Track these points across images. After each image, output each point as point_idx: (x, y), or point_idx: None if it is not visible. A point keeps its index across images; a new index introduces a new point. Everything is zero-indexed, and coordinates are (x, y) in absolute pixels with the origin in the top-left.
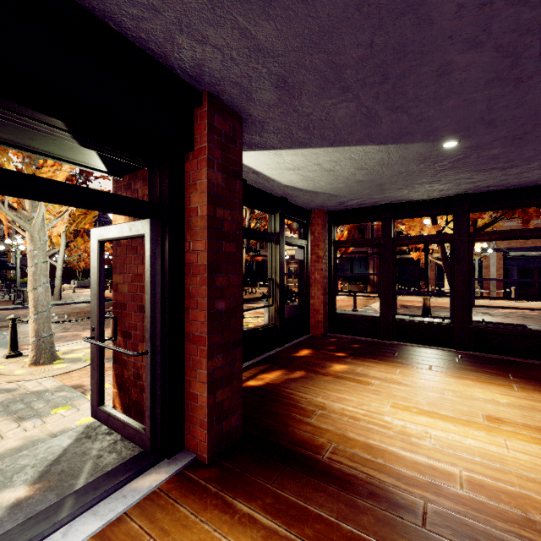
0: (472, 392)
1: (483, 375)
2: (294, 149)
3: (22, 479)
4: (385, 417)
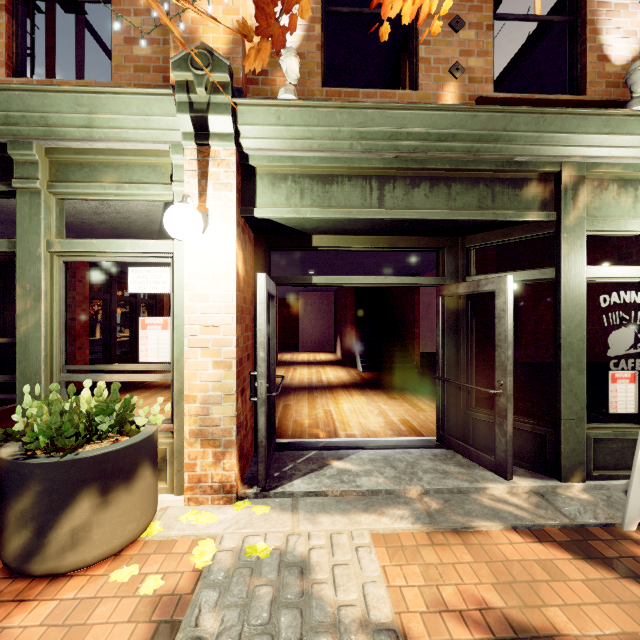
0: None
1: None
2: (162, 212)
3: (333, 469)
4: None
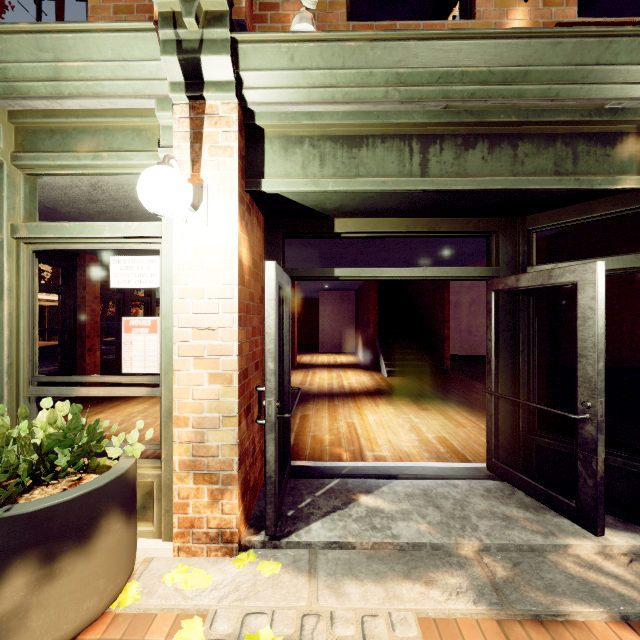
0: (133, 410)
1: (97, 407)
2: None
3: (361, 508)
4: None
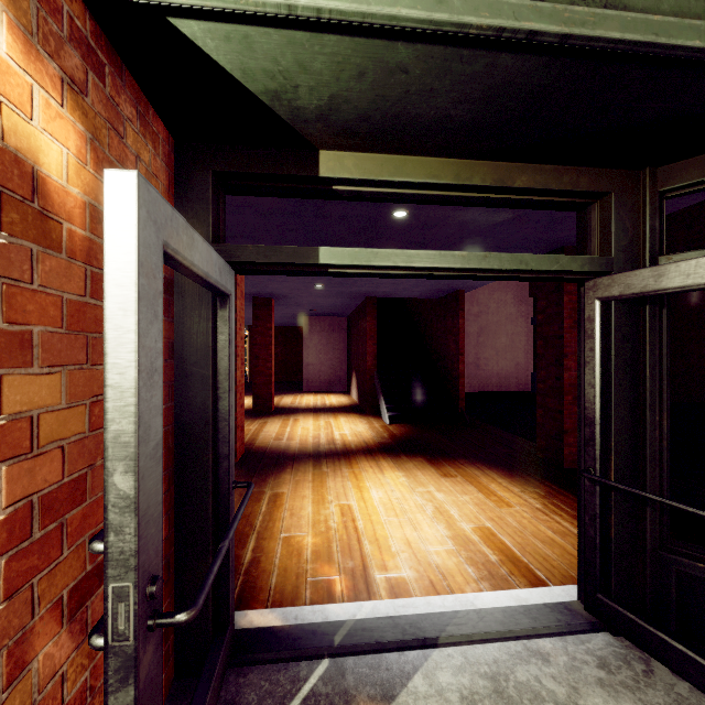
0: None
1: None
2: None
3: None
4: None
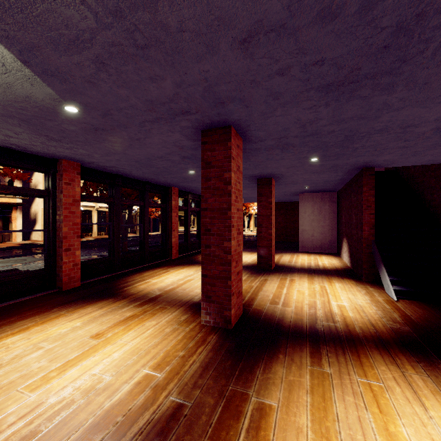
0: (56, 332)
1: (35, 318)
2: None
3: None
4: (50, 400)
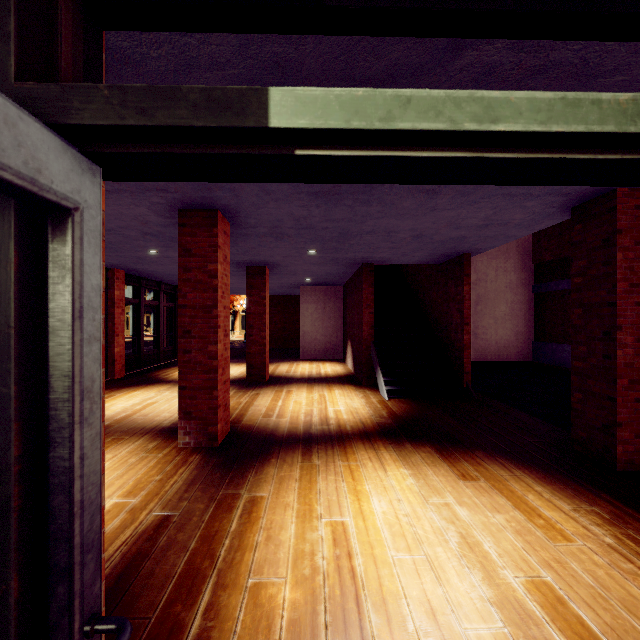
0: None
1: None
2: None
3: None
4: None
